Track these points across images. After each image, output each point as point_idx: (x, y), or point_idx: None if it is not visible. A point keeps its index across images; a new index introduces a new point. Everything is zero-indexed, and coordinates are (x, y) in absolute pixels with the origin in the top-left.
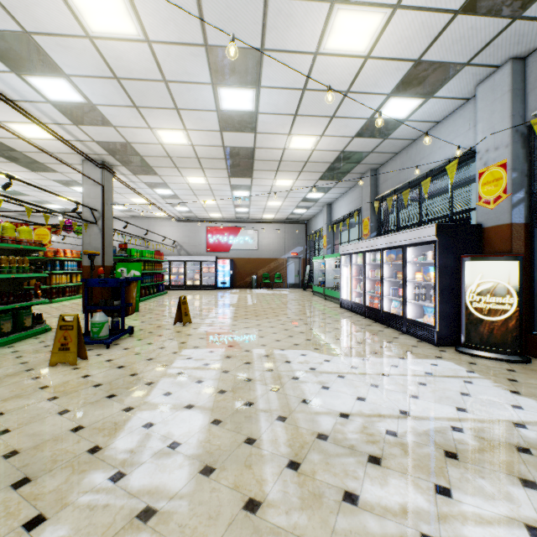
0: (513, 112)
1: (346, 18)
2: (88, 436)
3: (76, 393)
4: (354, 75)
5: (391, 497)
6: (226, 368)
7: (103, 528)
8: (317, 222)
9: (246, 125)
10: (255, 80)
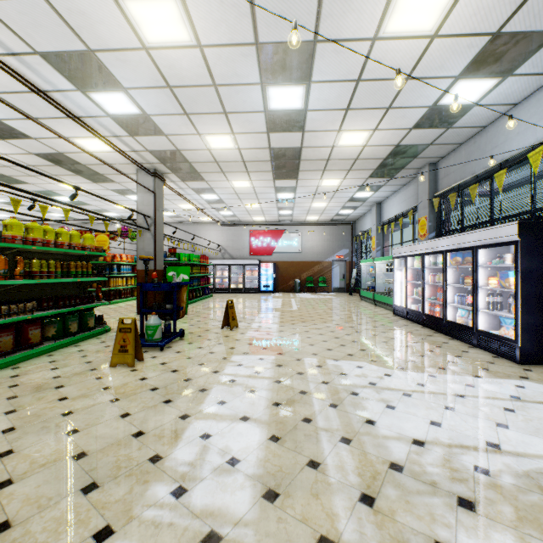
0: None
1: None
2: (148, 443)
3: (135, 395)
4: (417, 59)
5: None
6: (278, 378)
7: None
8: (364, 223)
9: (294, 124)
10: (306, 75)
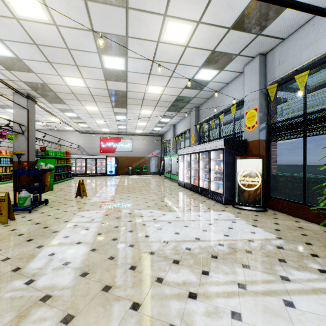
0: (260, 82)
1: (173, 25)
2: (13, 263)
3: (6, 239)
4: (180, 55)
5: (179, 277)
6: (104, 221)
7: (19, 307)
8: (168, 136)
9: (121, 78)
10: (124, 53)
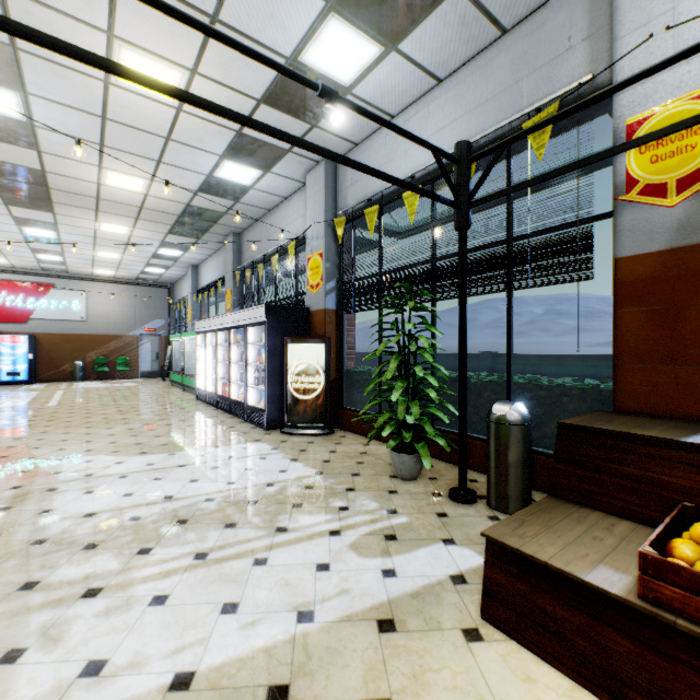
0: (327, 208)
1: (136, 59)
2: None
3: None
4: (171, 123)
5: (82, 571)
6: None
7: None
8: (183, 288)
9: (17, 136)
10: (14, 81)
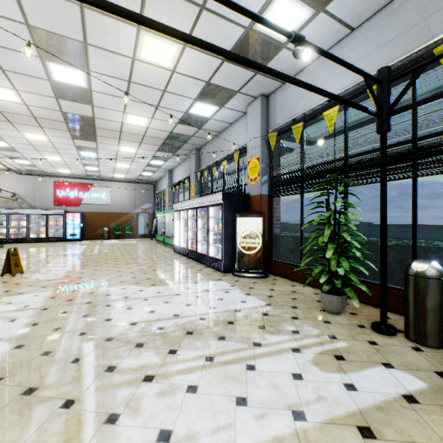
0: (262, 127)
1: (152, 41)
2: None
3: None
4: (167, 81)
5: (139, 362)
6: (46, 307)
7: None
8: (162, 184)
9: (82, 98)
10: (84, 64)
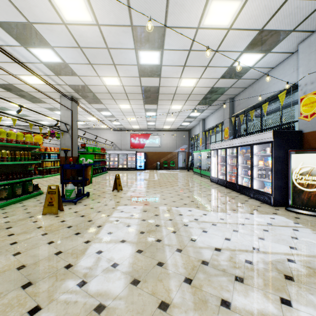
0: None
1: (217, 5)
2: (64, 258)
3: (57, 231)
4: (221, 40)
5: (252, 304)
6: (143, 218)
7: None
8: (196, 130)
9: (154, 73)
10: (160, 45)
